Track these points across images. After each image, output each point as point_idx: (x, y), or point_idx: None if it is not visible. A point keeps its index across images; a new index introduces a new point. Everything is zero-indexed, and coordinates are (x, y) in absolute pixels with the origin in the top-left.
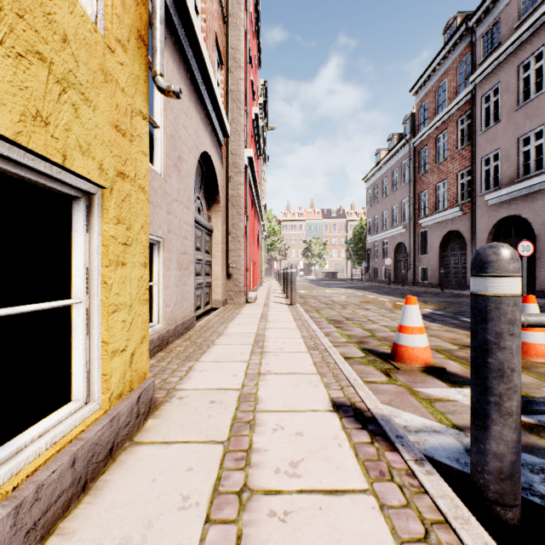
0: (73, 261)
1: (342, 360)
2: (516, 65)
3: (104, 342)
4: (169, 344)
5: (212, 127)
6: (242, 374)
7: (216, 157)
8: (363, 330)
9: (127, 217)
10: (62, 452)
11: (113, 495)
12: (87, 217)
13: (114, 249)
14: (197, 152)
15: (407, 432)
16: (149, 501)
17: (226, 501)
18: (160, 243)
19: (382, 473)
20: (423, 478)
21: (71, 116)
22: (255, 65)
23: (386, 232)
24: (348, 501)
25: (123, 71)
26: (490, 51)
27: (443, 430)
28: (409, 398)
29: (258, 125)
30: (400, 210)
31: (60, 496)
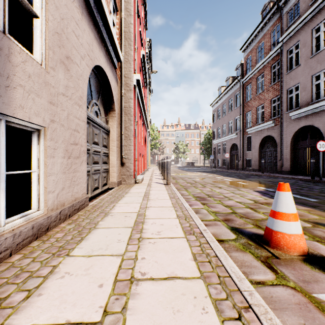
0: None
1: (223, 252)
2: (311, 29)
3: None
4: (51, 229)
5: (107, 50)
6: (110, 281)
7: (111, 76)
8: (224, 207)
9: None
10: None
11: None
12: None
13: None
14: (90, 62)
15: None
16: None
17: None
18: (40, 131)
19: None
20: None
21: None
22: (142, 25)
23: (225, 137)
24: None
25: None
26: (293, 21)
27: None
28: (322, 319)
29: (145, 63)
30: (234, 124)
31: None
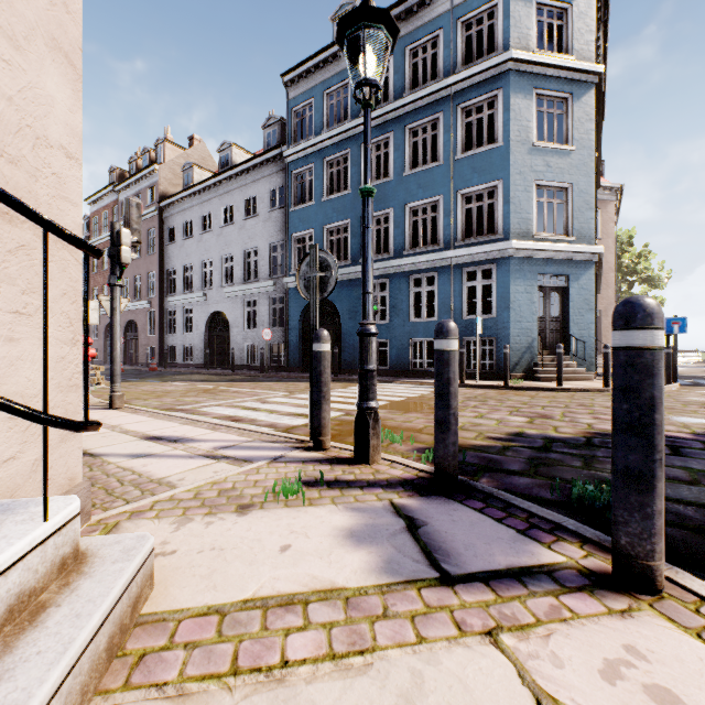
0: None
1: None
2: None
3: None
4: None
5: None
6: None
7: None
8: None
9: None
10: None
11: None
12: None
13: None
14: None
15: None
16: None
17: None
18: None
19: None
20: None
21: None
22: None
23: None
24: None
25: None
26: None
27: None
28: None
29: None
30: None
31: None
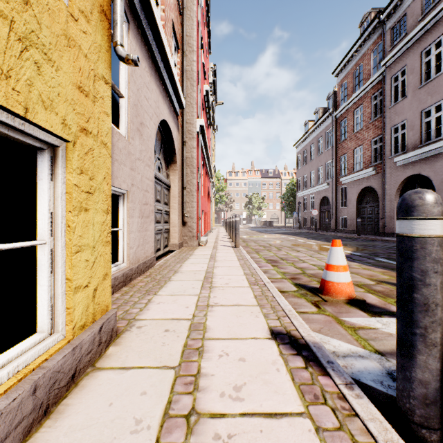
0: (38, 207)
1: (279, 294)
2: (419, 51)
3: (67, 279)
4: (133, 280)
5: (170, 99)
6: (193, 306)
7: (173, 125)
8: (295, 268)
9: (90, 168)
10: (24, 381)
11: (72, 418)
12: (51, 167)
13: (77, 197)
14: (157, 119)
15: (336, 357)
16: (105, 424)
17: (175, 425)
18: (125, 194)
19: (316, 397)
20: (354, 401)
21: (34, 73)
22: (206, 51)
23: (313, 188)
24: (286, 424)
25: (86, 39)
26: (398, 40)
27: (367, 355)
28: (336, 326)
29: (208, 100)
30: (324, 170)
31: (20, 422)
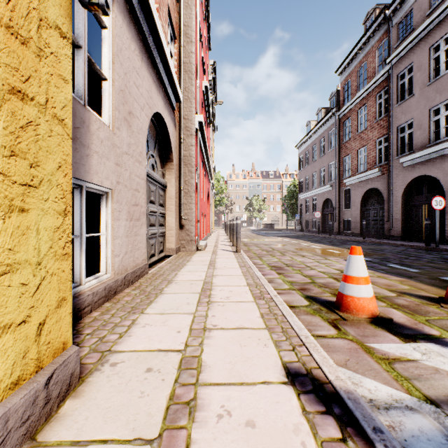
0: None
1: (290, 312)
2: (427, 47)
3: None
4: (118, 293)
5: (165, 91)
6: (186, 329)
7: (169, 120)
8: (303, 277)
9: (30, 150)
10: None
11: None
12: None
13: (3, 190)
14: (149, 111)
15: (376, 409)
16: None
17: None
18: (108, 194)
19: None
20: None
21: None
22: (205, 46)
23: (315, 190)
24: None
25: None
26: (405, 36)
27: (416, 406)
28: (365, 357)
29: (208, 97)
30: (327, 172)
31: None
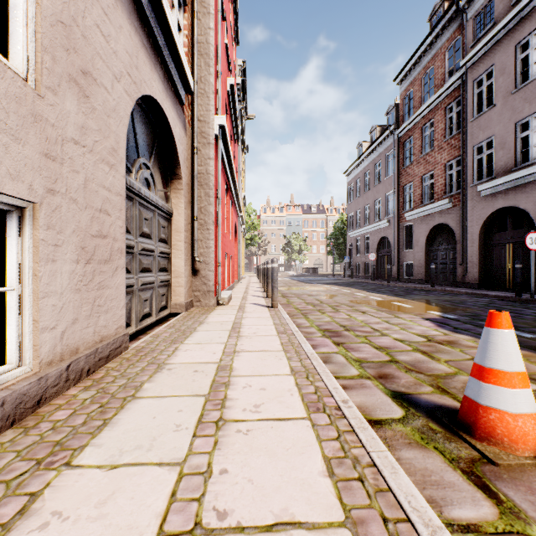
0: None
1: (386, 455)
2: (513, 44)
3: None
4: (48, 401)
5: (166, 70)
6: None
7: (174, 117)
8: (375, 350)
9: None
10: None
11: None
12: None
13: None
14: (133, 87)
15: None
16: None
17: None
18: (25, 210)
19: None
20: None
21: None
22: (231, 35)
23: (368, 226)
24: None
25: None
26: (484, 32)
27: None
28: None
29: (234, 100)
30: (384, 204)
31: None
